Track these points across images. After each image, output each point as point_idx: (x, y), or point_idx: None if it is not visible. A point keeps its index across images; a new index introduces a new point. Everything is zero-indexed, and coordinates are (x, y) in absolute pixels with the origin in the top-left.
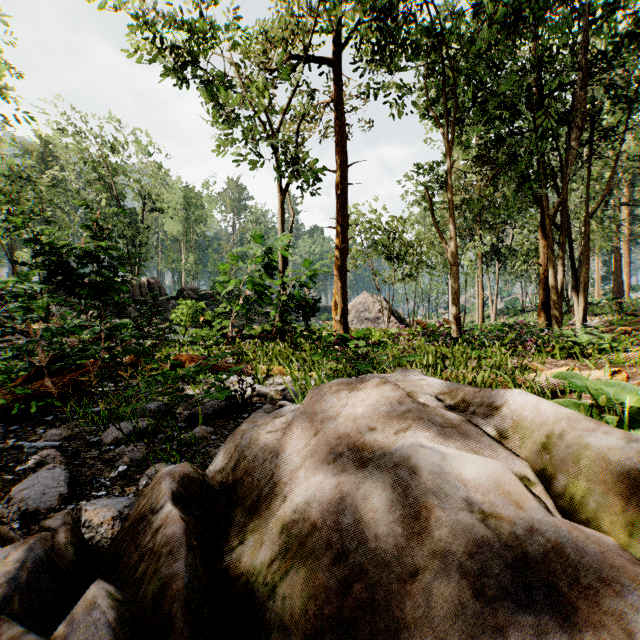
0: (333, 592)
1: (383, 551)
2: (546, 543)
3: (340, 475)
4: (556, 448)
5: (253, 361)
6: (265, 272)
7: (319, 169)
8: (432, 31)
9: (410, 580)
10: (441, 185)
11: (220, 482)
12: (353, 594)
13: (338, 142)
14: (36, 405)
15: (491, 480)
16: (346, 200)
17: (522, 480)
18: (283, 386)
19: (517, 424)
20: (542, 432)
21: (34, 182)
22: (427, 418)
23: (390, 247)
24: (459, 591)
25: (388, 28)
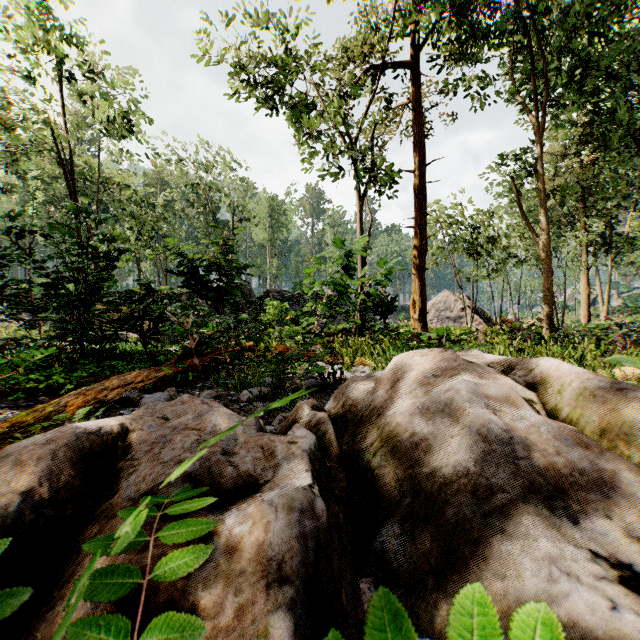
0: (409, 449)
1: (437, 429)
2: (529, 423)
3: (413, 399)
4: (566, 392)
5: (339, 351)
6: (347, 274)
7: (397, 173)
8: (519, 15)
9: (450, 439)
10: (531, 174)
11: (332, 416)
12: (419, 448)
13: (416, 142)
14: (192, 375)
15: (503, 396)
16: (425, 199)
17: (528, 401)
18: (366, 373)
19: (543, 379)
20: (559, 383)
21: (153, 205)
22: (472, 369)
23: (473, 242)
24: (475, 440)
25: (469, 23)
